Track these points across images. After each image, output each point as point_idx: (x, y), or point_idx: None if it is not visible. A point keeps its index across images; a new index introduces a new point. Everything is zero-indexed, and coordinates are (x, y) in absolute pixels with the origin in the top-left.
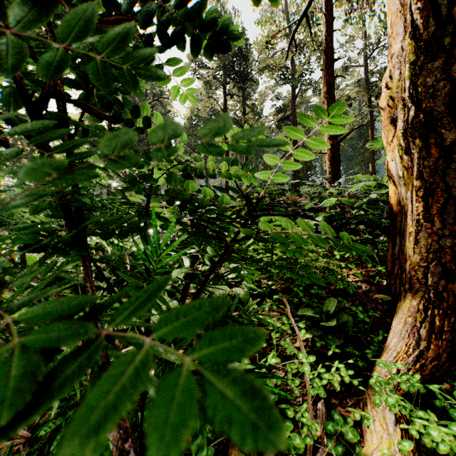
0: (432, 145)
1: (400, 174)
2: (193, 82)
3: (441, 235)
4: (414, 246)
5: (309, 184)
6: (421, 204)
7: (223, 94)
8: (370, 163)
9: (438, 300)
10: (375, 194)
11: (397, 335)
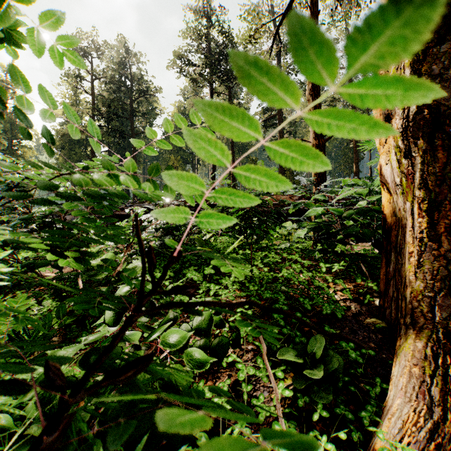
0: (438, 148)
1: (397, 181)
2: (61, 23)
3: (450, 258)
4: (416, 270)
5: (295, 183)
6: (425, 220)
7: (210, 92)
8: (354, 163)
9: (449, 342)
10: (364, 201)
11: (401, 394)
